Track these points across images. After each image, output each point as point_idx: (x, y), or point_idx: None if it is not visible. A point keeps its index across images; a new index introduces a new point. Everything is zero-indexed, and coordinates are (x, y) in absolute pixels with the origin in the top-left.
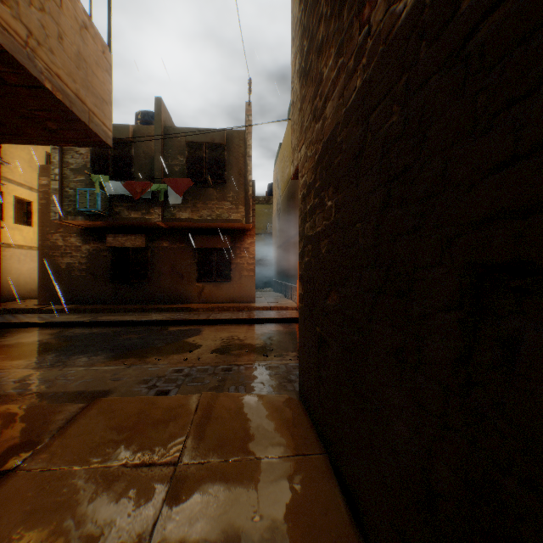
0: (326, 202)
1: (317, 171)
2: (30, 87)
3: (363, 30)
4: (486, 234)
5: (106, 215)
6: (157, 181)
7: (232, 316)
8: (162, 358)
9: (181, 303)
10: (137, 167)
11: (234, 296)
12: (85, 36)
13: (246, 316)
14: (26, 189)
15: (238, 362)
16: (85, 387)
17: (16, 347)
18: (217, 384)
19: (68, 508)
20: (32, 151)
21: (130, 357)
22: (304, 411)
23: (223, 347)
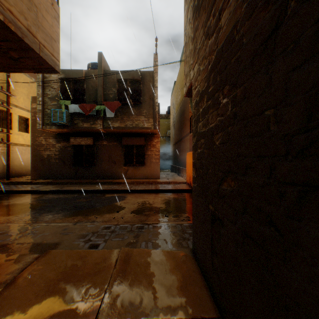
0: (220, 100)
1: (210, 78)
2: None
3: None
4: None
5: (69, 125)
6: (99, 103)
7: (145, 187)
8: (99, 216)
9: (114, 179)
10: (87, 95)
11: (147, 175)
12: None
13: (154, 187)
14: (25, 111)
15: (148, 222)
16: (42, 239)
17: (11, 206)
18: (133, 240)
19: None
20: (29, 89)
21: (78, 215)
22: (197, 267)
23: (139, 209)
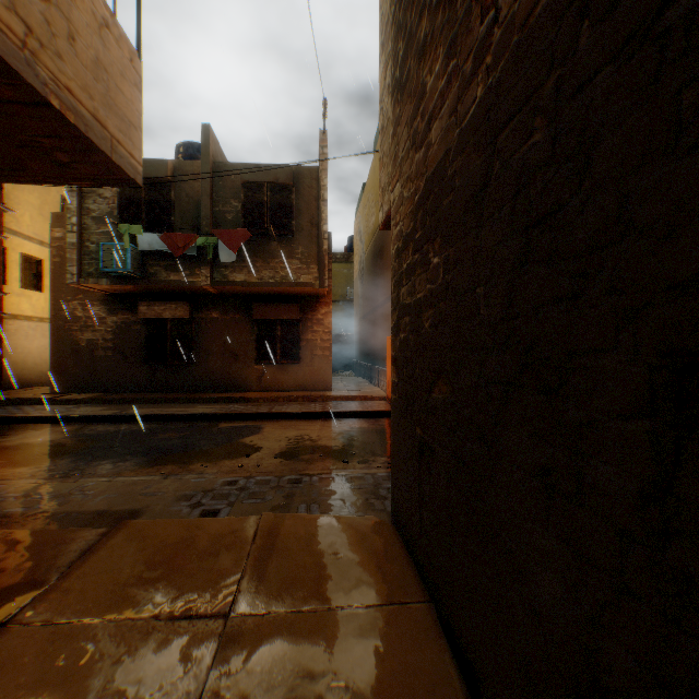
0: (430, 258)
1: (418, 217)
2: (30, 105)
3: (487, 16)
4: (698, 304)
5: (138, 277)
6: (204, 232)
7: (301, 408)
8: (210, 465)
9: (235, 391)
10: (178, 215)
11: (304, 382)
12: (106, 37)
13: (320, 408)
14: (36, 244)
15: (310, 471)
16: (107, 505)
17: (20, 449)
18: (282, 502)
19: (77, 681)
20: (44, 195)
21: (168, 463)
22: (399, 539)
23: (290, 450)
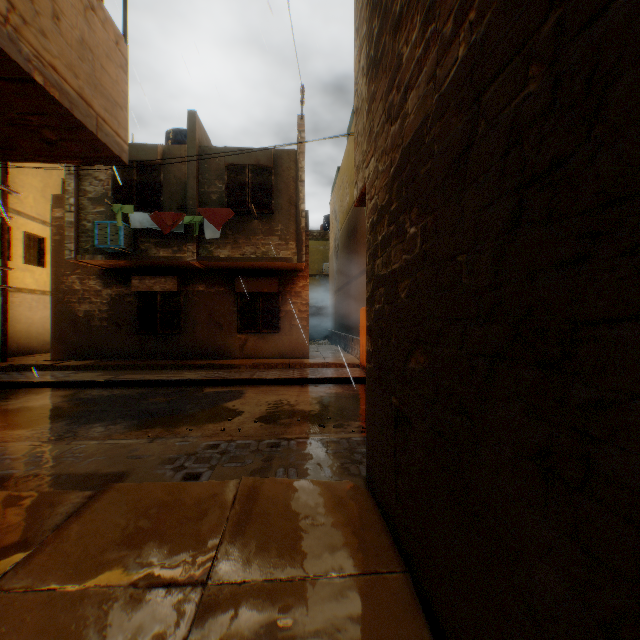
0: (407, 229)
1: (393, 189)
2: (15, 81)
3: None
4: None
5: (130, 253)
6: (191, 211)
7: (280, 374)
8: (194, 428)
9: (219, 358)
10: (166, 195)
11: (283, 350)
12: (91, 19)
13: (298, 374)
14: (39, 223)
15: (288, 435)
16: (95, 467)
17: (20, 412)
18: (261, 466)
19: None
20: (46, 178)
21: (155, 427)
22: (374, 505)
23: (270, 414)
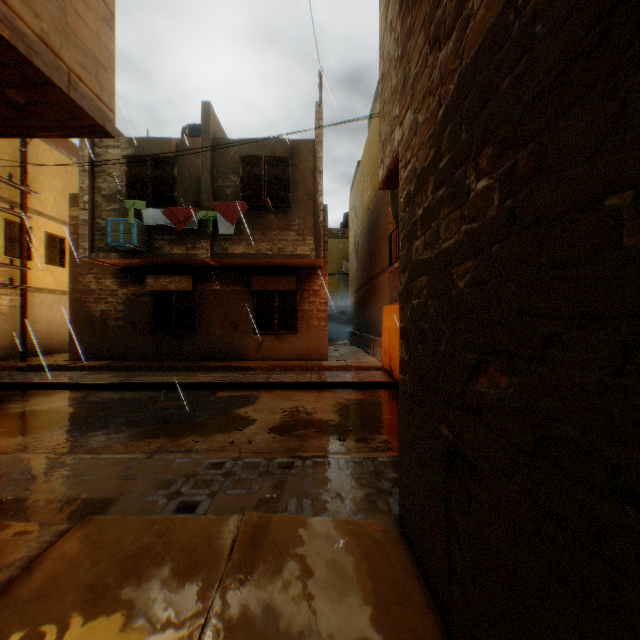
0: (470, 185)
1: (444, 137)
2: None
3: None
4: None
5: (144, 250)
6: (204, 207)
7: (297, 377)
8: (201, 439)
9: (235, 360)
10: (180, 191)
11: (301, 352)
12: None
13: (316, 378)
14: (59, 224)
15: (303, 453)
16: (80, 490)
17: (25, 417)
18: (270, 494)
19: None
20: (66, 179)
21: (159, 436)
22: (411, 561)
23: (284, 424)
